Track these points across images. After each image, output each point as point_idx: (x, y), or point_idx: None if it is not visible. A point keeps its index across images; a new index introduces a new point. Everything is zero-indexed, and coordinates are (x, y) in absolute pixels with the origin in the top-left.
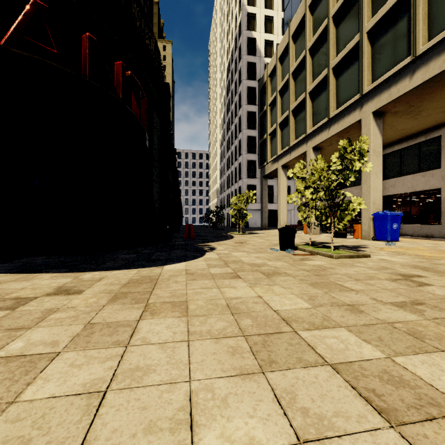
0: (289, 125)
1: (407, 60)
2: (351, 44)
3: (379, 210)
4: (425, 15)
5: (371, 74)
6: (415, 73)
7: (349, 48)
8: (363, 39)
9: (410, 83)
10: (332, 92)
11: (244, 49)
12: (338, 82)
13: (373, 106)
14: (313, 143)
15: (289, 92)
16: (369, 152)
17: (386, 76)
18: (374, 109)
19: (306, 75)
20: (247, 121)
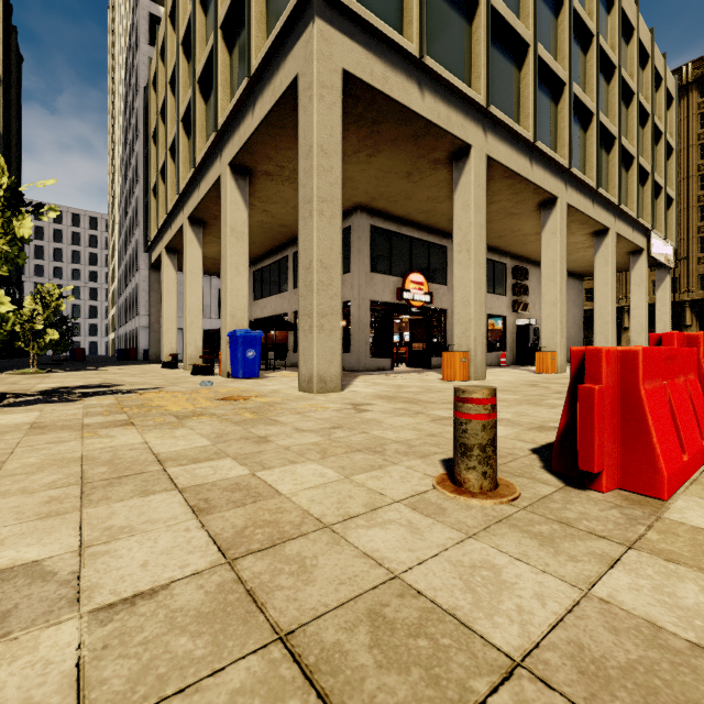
0: (166, 175)
1: (245, 82)
2: (210, 43)
3: (244, 328)
4: (262, 15)
5: (230, 100)
6: (255, 106)
7: (208, 50)
8: (218, 38)
9: (252, 121)
10: (198, 124)
11: (143, 32)
12: (208, 109)
13: (229, 154)
14: (188, 210)
15: (166, 115)
16: (226, 231)
17: (232, 105)
18: (230, 159)
19: (178, 88)
20: None
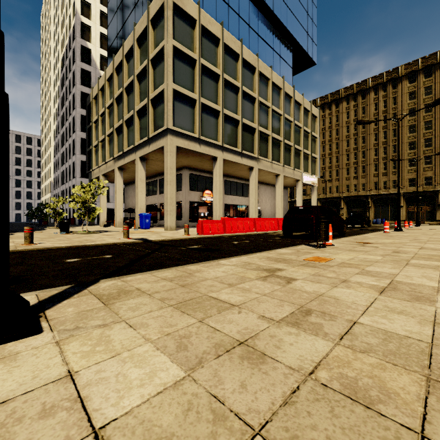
0: (105, 146)
1: (147, 138)
2: (131, 113)
3: (144, 212)
4: (152, 120)
5: (139, 135)
6: (150, 145)
7: (130, 115)
8: (135, 114)
9: (149, 149)
10: (125, 136)
11: (78, 55)
12: (128, 131)
13: (139, 154)
14: (118, 165)
15: (105, 121)
16: (138, 179)
17: (141, 141)
18: (139, 156)
19: (113, 116)
20: (82, 124)
